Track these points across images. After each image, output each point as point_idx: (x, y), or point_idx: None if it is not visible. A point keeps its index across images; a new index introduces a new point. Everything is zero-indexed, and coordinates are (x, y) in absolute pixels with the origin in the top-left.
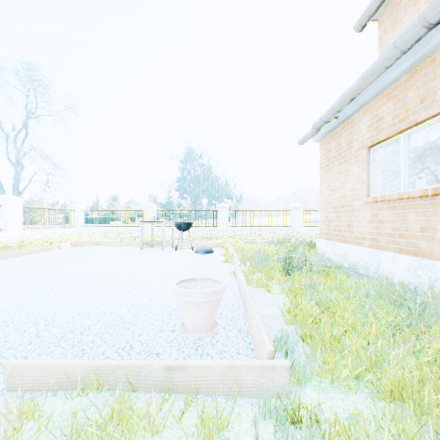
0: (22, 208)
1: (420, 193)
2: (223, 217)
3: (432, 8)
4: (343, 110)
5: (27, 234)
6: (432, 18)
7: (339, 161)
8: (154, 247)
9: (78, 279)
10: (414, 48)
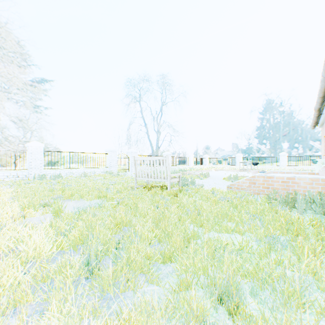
0: (193, 158)
1: (324, 154)
2: (282, 160)
3: (313, 115)
4: (319, 121)
5: (200, 166)
6: (314, 116)
7: (323, 139)
8: (243, 171)
9: (229, 173)
10: (322, 115)
